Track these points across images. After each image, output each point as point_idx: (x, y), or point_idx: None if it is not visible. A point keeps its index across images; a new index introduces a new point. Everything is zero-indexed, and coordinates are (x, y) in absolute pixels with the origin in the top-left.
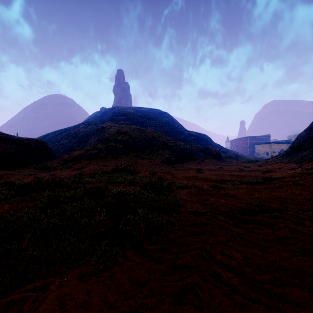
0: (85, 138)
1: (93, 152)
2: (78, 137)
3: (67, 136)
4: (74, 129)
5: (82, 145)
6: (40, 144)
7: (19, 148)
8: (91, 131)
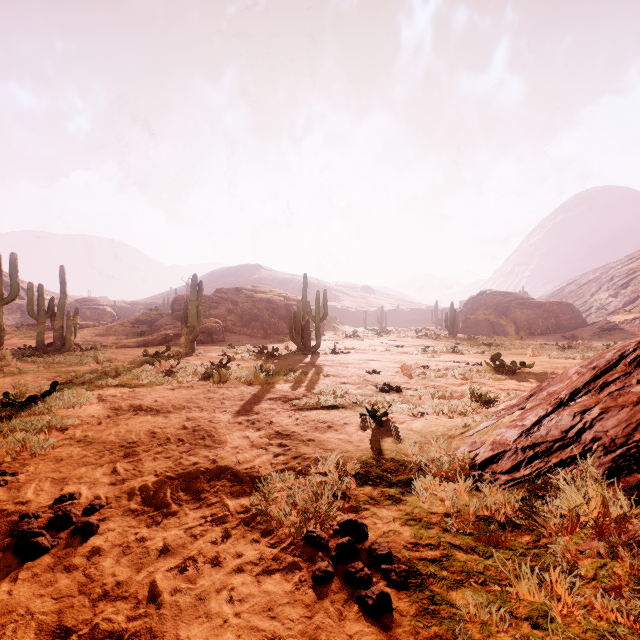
0: None
1: None
2: (633, 285)
3: (609, 285)
4: (624, 267)
5: (639, 301)
6: (564, 307)
7: (540, 314)
8: None
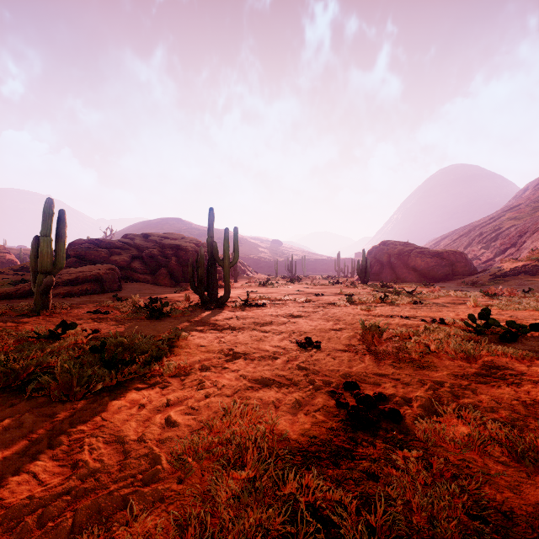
0: (516, 239)
1: (538, 264)
2: (501, 239)
3: (479, 239)
4: (489, 224)
5: (510, 252)
6: (459, 255)
7: (439, 262)
8: (527, 227)
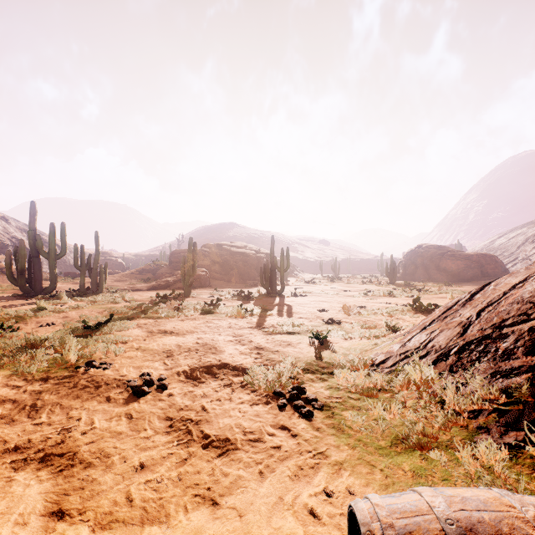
0: None
1: None
2: None
3: (533, 238)
4: None
5: None
6: (488, 258)
7: (468, 264)
8: None
